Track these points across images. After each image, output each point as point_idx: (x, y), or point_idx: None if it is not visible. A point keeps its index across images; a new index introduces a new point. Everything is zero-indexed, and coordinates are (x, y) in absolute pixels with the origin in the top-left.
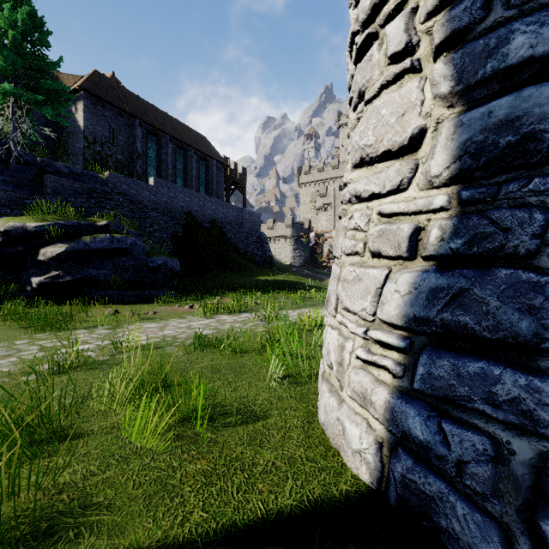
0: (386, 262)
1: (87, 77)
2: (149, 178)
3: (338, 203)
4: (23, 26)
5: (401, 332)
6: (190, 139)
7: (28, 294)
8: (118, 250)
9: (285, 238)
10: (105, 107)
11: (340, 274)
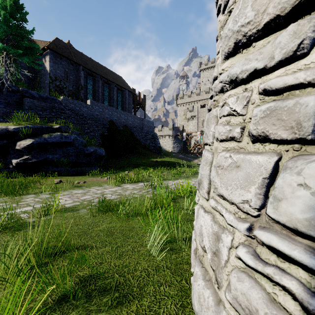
0: (273, 147)
1: (52, 41)
2: (87, 100)
3: (200, 115)
4: (10, 8)
5: (308, 241)
6: (112, 78)
7: (10, 170)
8: (65, 142)
9: (168, 136)
10: (62, 59)
11: (213, 159)
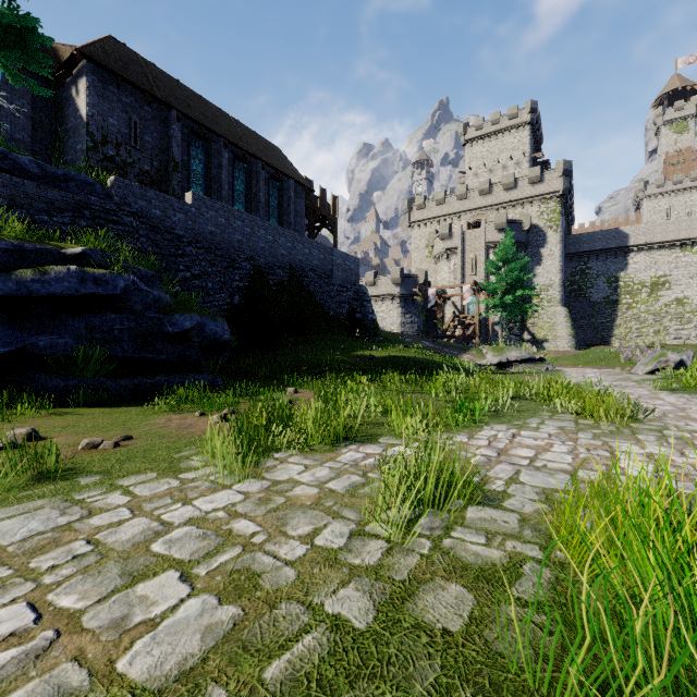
0: None
1: (95, 42)
2: (186, 194)
3: (466, 247)
4: None
5: None
6: (256, 148)
7: None
8: (97, 298)
9: (390, 297)
10: (122, 89)
11: None
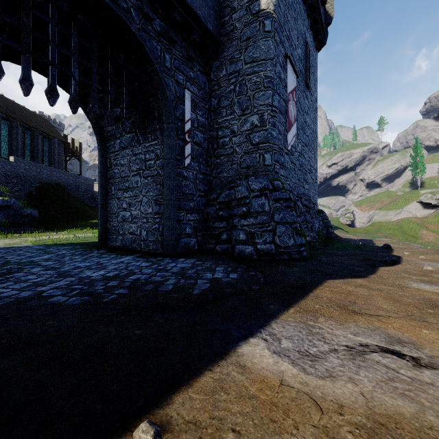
0: None
1: None
2: (10, 157)
3: None
4: None
5: None
6: (36, 123)
7: None
8: (7, 206)
9: None
10: None
11: None
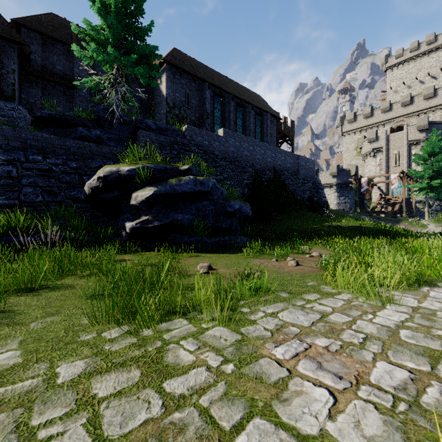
0: None
1: (169, 53)
2: (218, 130)
3: (390, 146)
4: None
5: None
6: (248, 97)
7: (123, 239)
8: (201, 193)
9: (329, 185)
10: (181, 76)
11: None
